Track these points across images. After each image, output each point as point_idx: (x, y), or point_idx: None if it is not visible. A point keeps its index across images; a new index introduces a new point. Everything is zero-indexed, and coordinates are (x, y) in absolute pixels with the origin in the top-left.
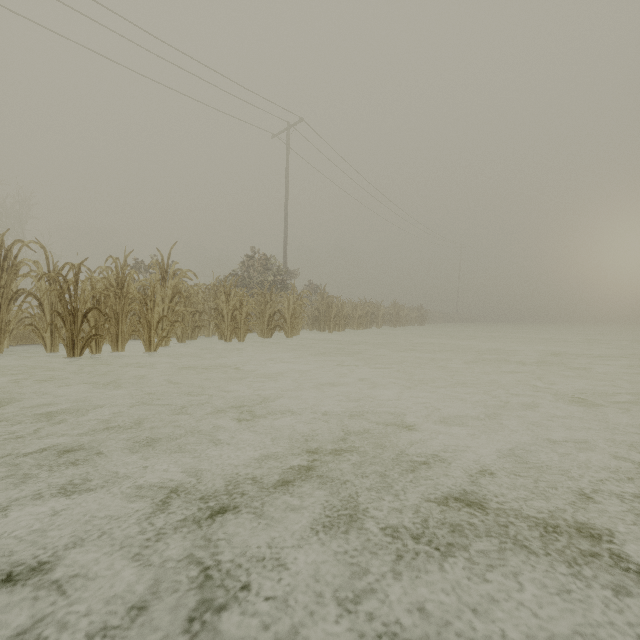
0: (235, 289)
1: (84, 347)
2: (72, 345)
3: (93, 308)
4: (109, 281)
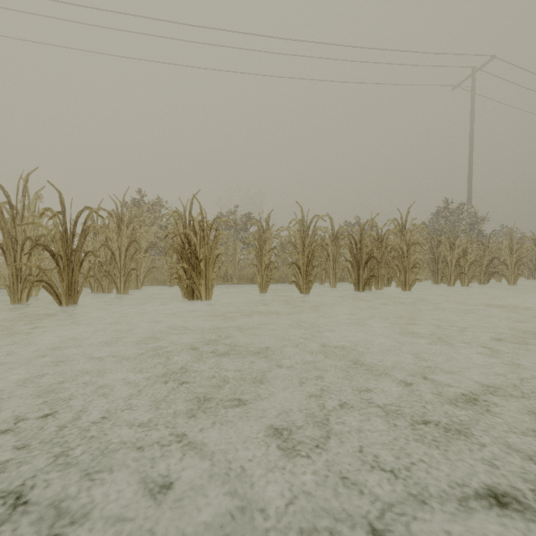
0: (460, 237)
1: (365, 285)
2: (357, 283)
3: (371, 257)
4: (373, 237)
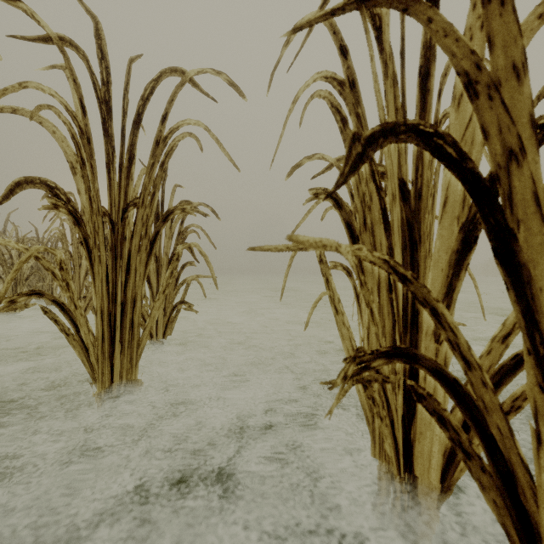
0: None
1: None
2: None
3: None
4: None
